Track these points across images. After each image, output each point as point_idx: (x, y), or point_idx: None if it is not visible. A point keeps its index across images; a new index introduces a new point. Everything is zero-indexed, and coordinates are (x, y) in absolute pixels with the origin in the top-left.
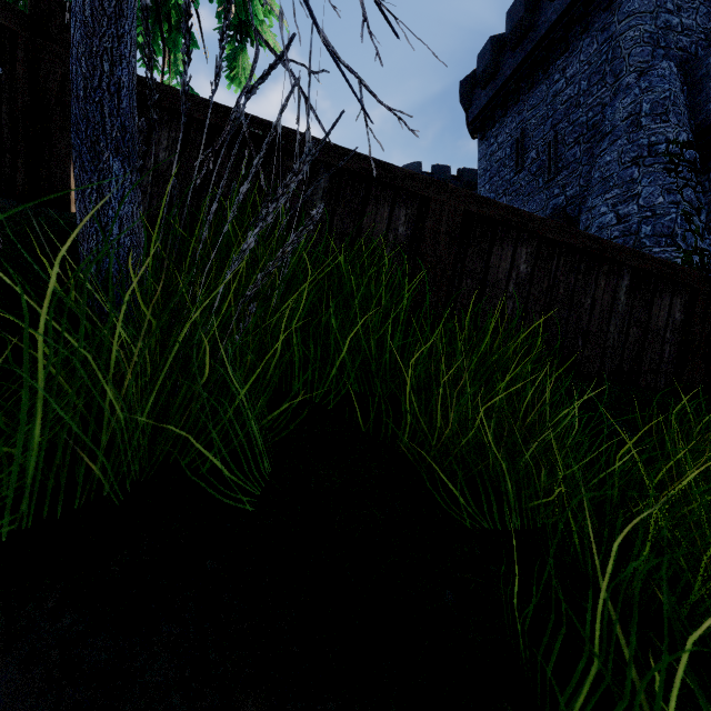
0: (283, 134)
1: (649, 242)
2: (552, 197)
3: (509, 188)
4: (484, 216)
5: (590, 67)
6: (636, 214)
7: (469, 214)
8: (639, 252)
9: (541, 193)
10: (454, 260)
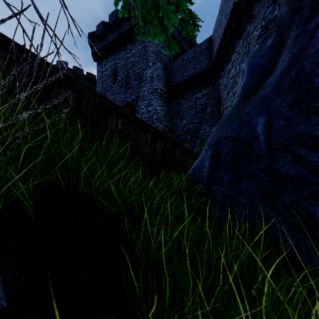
0: (0, 37)
1: (156, 121)
2: (126, 97)
3: (110, 89)
4: (106, 104)
5: (139, 53)
6: (152, 111)
7: (100, 103)
8: (153, 126)
9: (123, 95)
10: (94, 120)
